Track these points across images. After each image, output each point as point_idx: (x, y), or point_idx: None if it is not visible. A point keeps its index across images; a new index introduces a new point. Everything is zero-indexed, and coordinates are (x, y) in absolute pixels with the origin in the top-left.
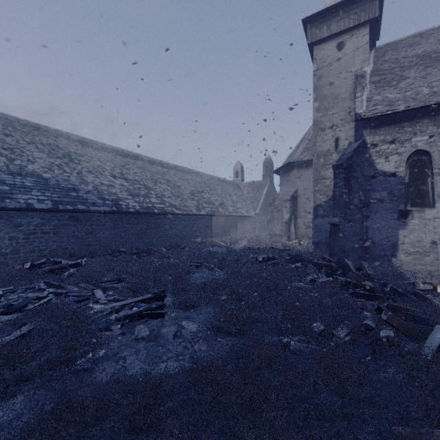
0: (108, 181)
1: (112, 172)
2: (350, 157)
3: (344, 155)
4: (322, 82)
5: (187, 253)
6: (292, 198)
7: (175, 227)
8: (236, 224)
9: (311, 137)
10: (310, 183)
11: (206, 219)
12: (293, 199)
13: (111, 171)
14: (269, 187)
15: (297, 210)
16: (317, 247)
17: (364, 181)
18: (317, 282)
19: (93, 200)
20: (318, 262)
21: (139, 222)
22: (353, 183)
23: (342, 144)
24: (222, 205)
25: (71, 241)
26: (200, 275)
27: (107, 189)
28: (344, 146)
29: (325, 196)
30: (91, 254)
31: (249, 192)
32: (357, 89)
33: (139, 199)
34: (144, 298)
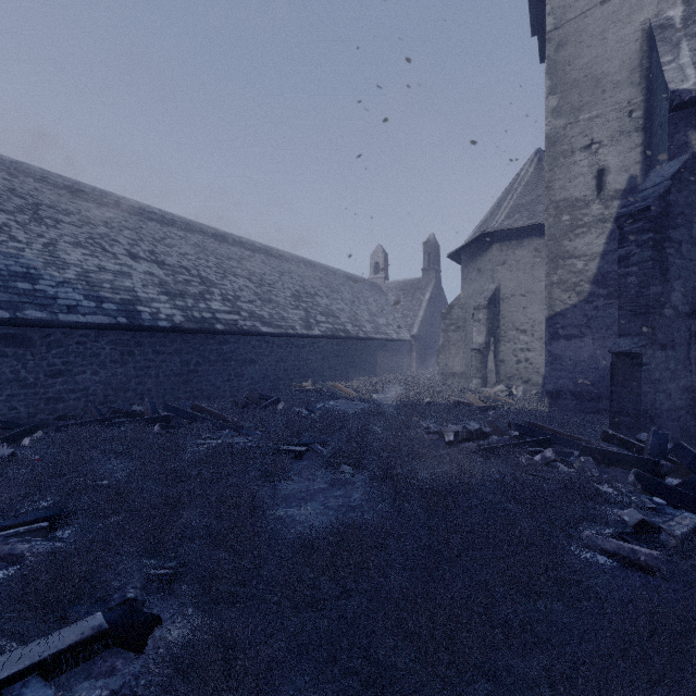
0: (117, 265)
1: (131, 248)
2: (666, 193)
3: (645, 189)
4: (567, 53)
5: (278, 417)
6: (490, 303)
7: (261, 359)
8: (377, 354)
9: (526, 186)
10: (526, 274)
11: (322, 345)
12: (492, 305)
13: (128, 247)
14: (433, 289)
15: (499, 326)
16: (557, 401)
17: (694, 250)
18: (666, 536)
19: (71, 300)
20: (601, 448)
21: (182, 349)
22: (670, 256)
23: (612, 182)
24: (352, 319)
25: (7, 393)
26: (302, 485)
27: (112, 279)
28: (617, 186)
29: (574, 295)
30: (62, 421)
31: (399, 299)
32: (659, 50)
33: (184, 303)
34: (59, 649)
